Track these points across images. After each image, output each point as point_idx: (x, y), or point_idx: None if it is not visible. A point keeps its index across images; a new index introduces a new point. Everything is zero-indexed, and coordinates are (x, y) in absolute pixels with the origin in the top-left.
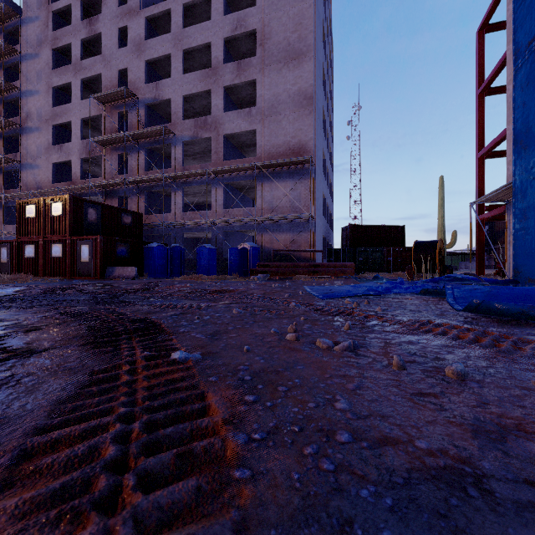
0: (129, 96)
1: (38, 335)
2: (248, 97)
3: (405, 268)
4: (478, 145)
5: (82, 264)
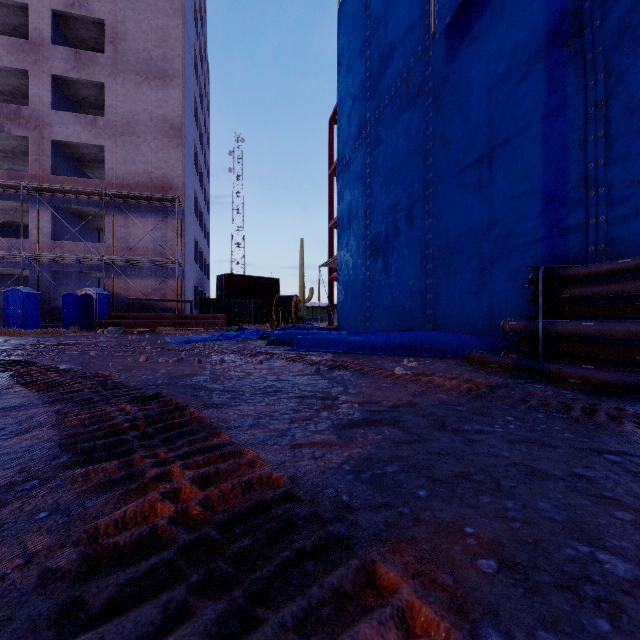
0: None
1: None
2: (92, 98)
3: None
4: (330, 217)
5: None
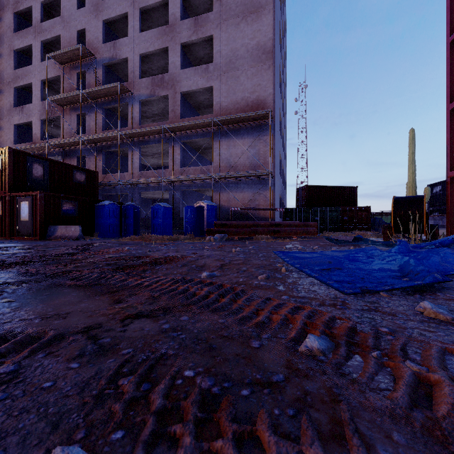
0: (87, 55)
1: None
2: (206, 57)
3: (361, 228)
4: (449, 97)
5: (21, 223)
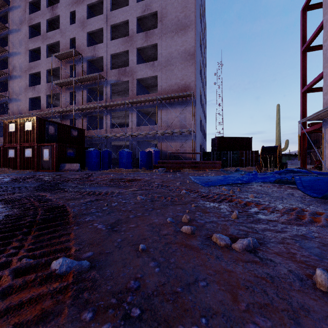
0: (77, 55)
1: None
2: (152, 55)
3: (252, 164)
4: (302, 84)
5: (44, 161)
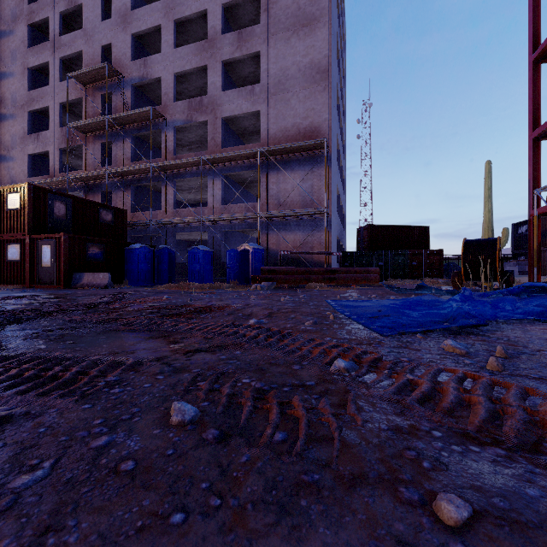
0: (113, 75)
1: None
2: (251, 76)
3: (432, 274)
4: (532, 124)
5: (43, 269)
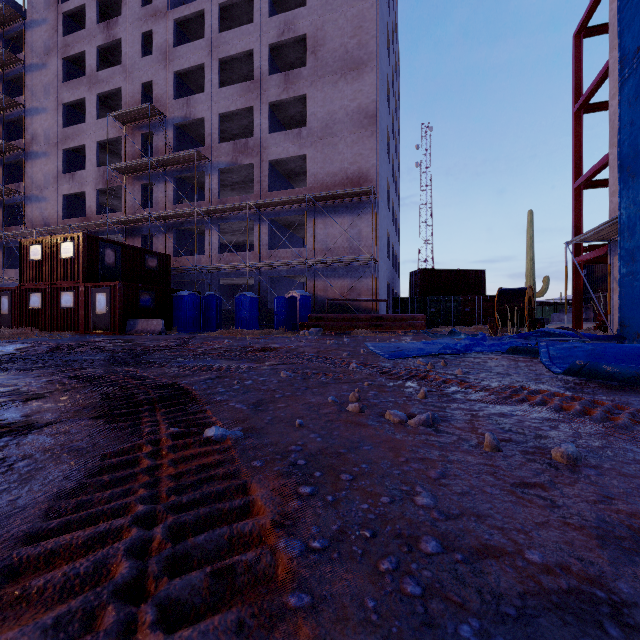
0: (155, 114)
1: (40, 405)
2: (298, 115)
3: (485, 321)
4: (575, 173)
5: (98, 316)
